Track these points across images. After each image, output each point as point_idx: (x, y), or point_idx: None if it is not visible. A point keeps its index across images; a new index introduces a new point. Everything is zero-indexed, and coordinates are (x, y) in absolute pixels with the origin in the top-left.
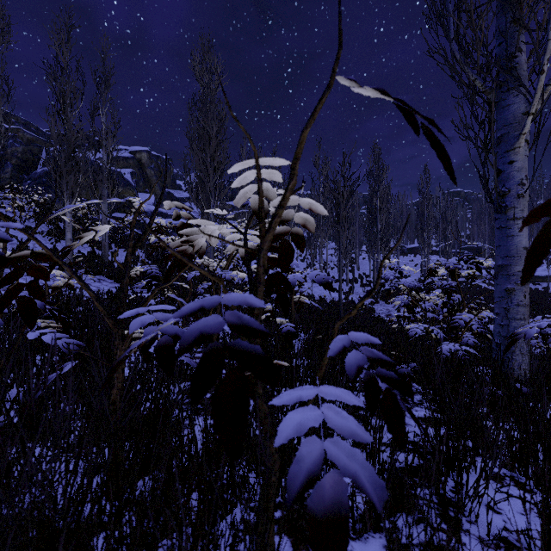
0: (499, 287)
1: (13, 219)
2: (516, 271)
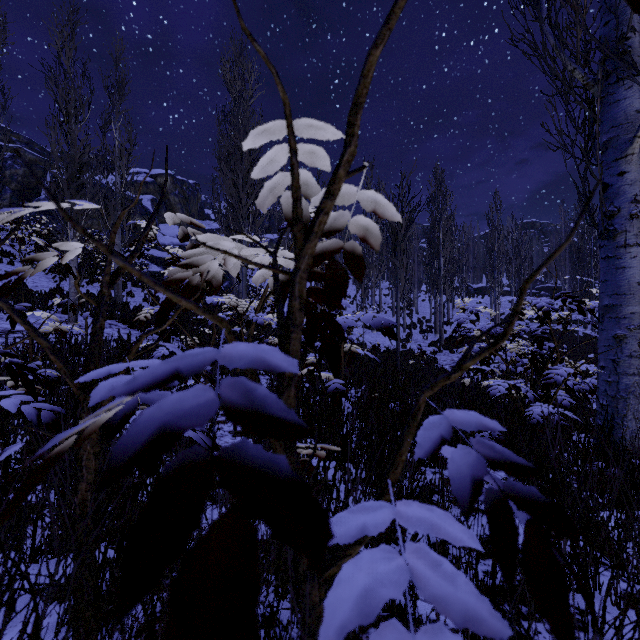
0: (606, 333)
1: (11, 254)
2: (628, 313)
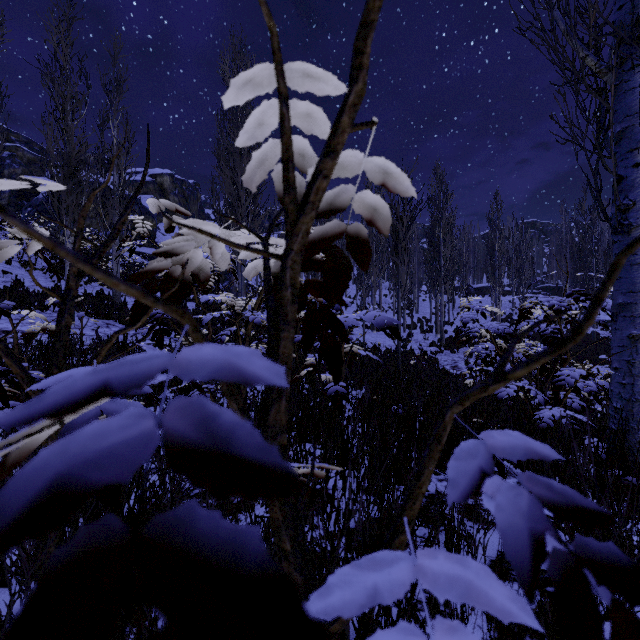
0: (620, 332)
1: None
2: None
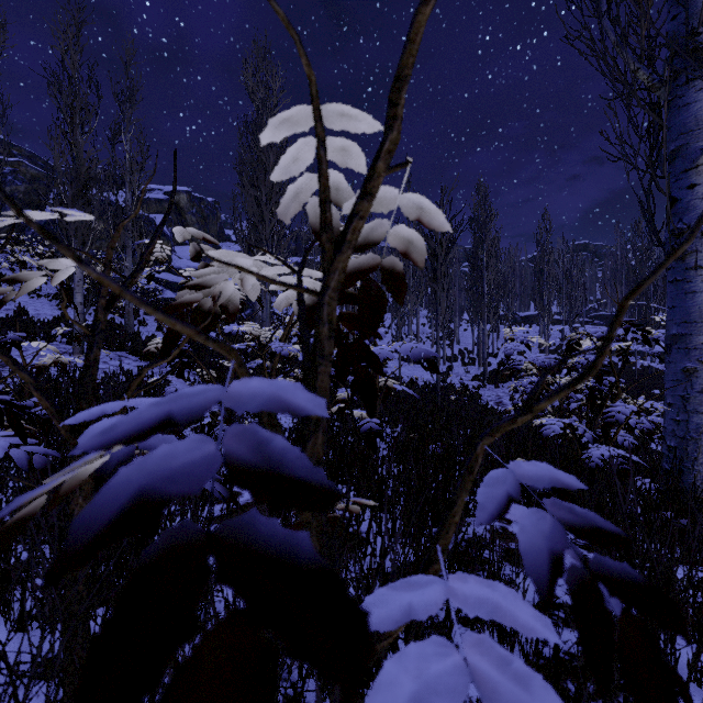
0: (673, 366)
1: None
2: (699, 343)
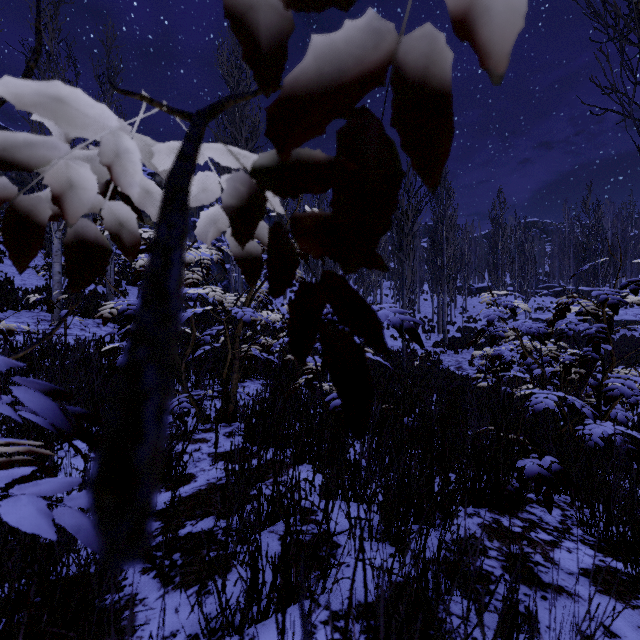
0: None
1: (0, 251)
2: None
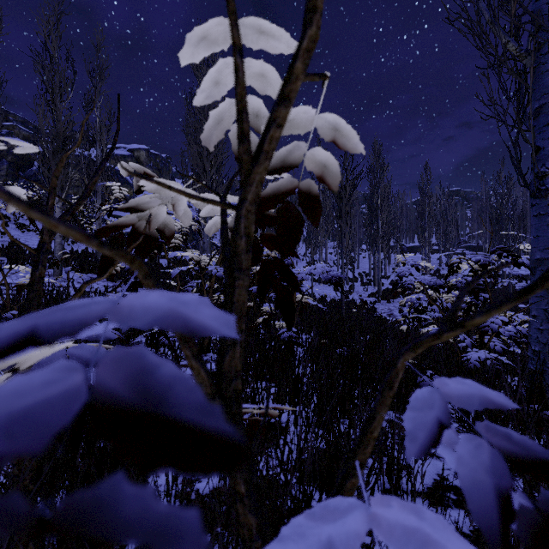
0: None
1: (6, 217)
2: None
